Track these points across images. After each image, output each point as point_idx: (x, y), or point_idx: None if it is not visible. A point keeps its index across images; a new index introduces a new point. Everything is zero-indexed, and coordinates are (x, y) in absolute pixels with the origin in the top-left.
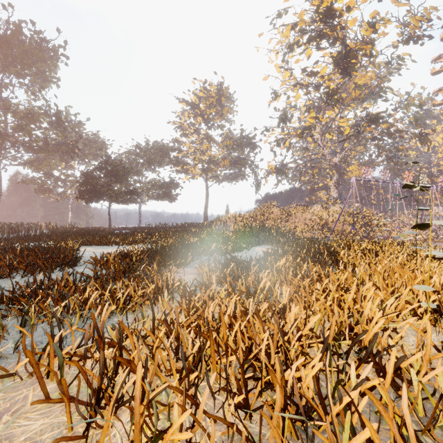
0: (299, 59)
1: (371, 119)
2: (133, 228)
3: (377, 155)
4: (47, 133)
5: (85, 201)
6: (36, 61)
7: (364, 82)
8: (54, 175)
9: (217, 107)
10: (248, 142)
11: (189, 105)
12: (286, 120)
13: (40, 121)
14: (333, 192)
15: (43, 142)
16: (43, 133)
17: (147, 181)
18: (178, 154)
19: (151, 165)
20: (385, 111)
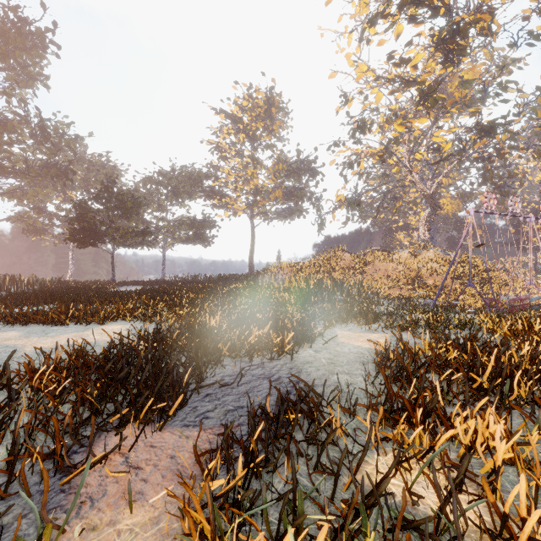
0: (383, 40)
1: (483, 128)
2: (149, 282)
3: (481, 183)
4: (34, 152)
5: (77, 245)
6: (13, 50)
7: (472, 77)
8: (46, 210)
9: (266, 122)
10: (307, 168)
11: (228, 118)
12: (364, 127)
13: (17, 132)
14: (423, 232)
15: (24, 162)
16: (23, 150)
17: (173, 218)
18: (215, 183)
19: (179, 197)
20: (506, 116)
